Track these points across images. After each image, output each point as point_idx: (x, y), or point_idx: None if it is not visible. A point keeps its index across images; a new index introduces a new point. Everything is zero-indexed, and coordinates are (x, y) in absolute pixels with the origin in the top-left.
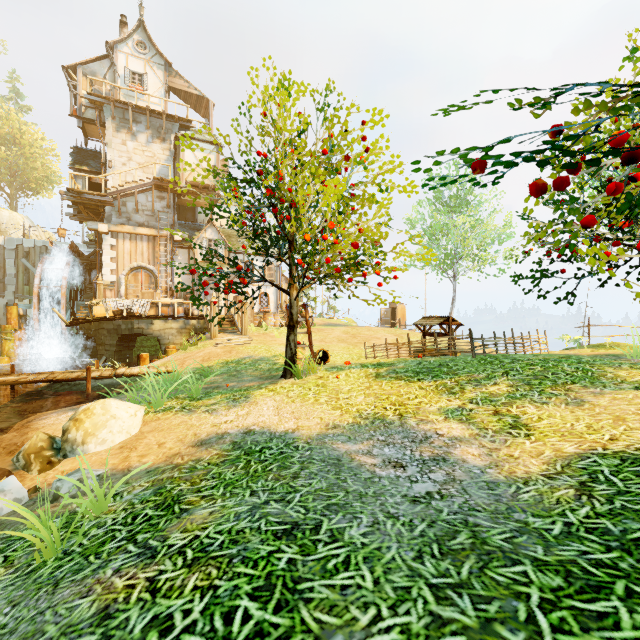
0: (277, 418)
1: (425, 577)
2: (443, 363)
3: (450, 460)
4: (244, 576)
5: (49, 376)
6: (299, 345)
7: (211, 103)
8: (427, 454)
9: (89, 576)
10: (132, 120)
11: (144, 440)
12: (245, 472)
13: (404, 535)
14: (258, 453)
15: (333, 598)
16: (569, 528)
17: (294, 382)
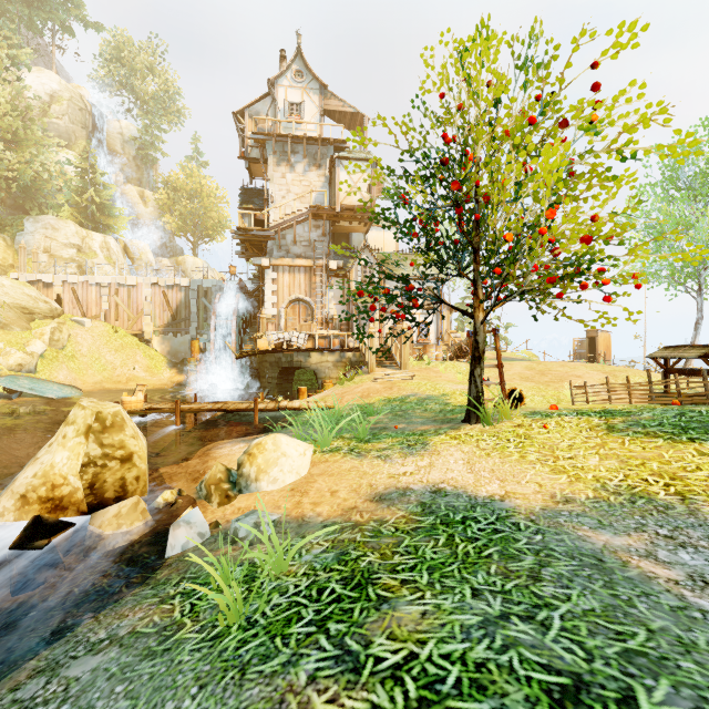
0: (472, 476)
1: None
2: None
3: None
4: None
5: (223, 406)
6: (485, 382)
7: (365, 118)
8: None
9: (279, 673)
10: (290, 152)
11: (314, 484)
12: (451, 552)
13: None
14: (461, 525)
15: None
16: None
17: (482, 429)
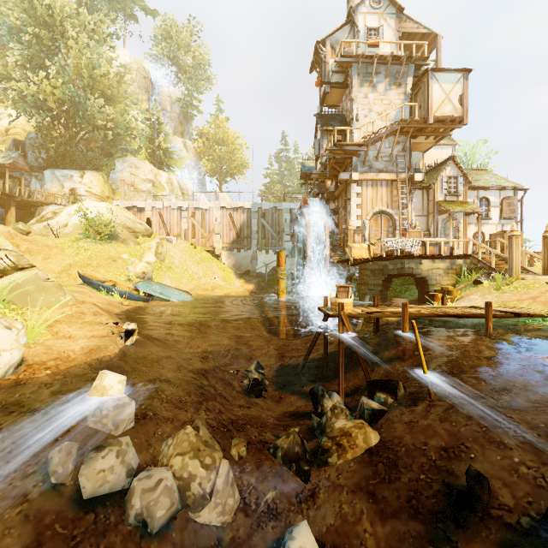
0: None
1: None
2: None
3: None
4: None
5: (434, 310)
6: None
7: (439, 37)
8: None
9: None
10: (373, 72)
11: None
12: None
13: None
14: None
15: None
16: None
17: None
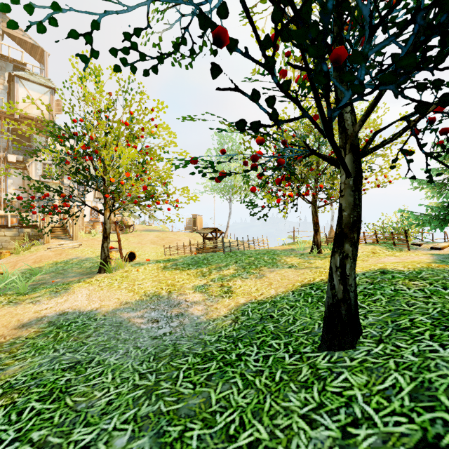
0: (87, 302)
1: (139, 371)
2: (206, 258)
3: (185, 314)
4: (36, 393)
5: None
6: (112, 249)
7: (46, 53)
8: (175, 313)
9: None
10: None
11: None
12: (54, 339)
13: (139, 355)
14: (67, 326)
15: (87, 390)
16: (219, 338)
17: (106, 276)
